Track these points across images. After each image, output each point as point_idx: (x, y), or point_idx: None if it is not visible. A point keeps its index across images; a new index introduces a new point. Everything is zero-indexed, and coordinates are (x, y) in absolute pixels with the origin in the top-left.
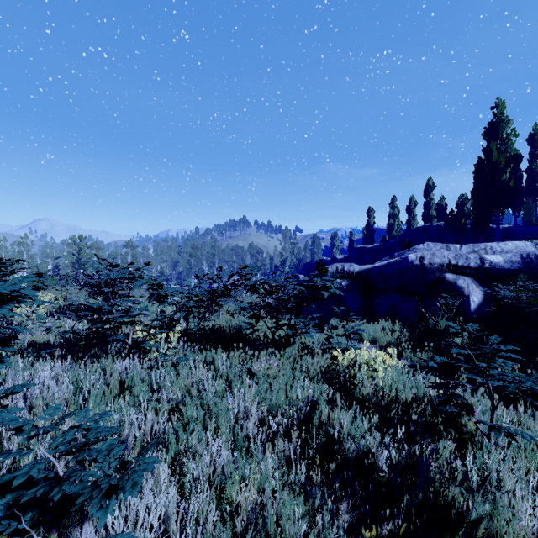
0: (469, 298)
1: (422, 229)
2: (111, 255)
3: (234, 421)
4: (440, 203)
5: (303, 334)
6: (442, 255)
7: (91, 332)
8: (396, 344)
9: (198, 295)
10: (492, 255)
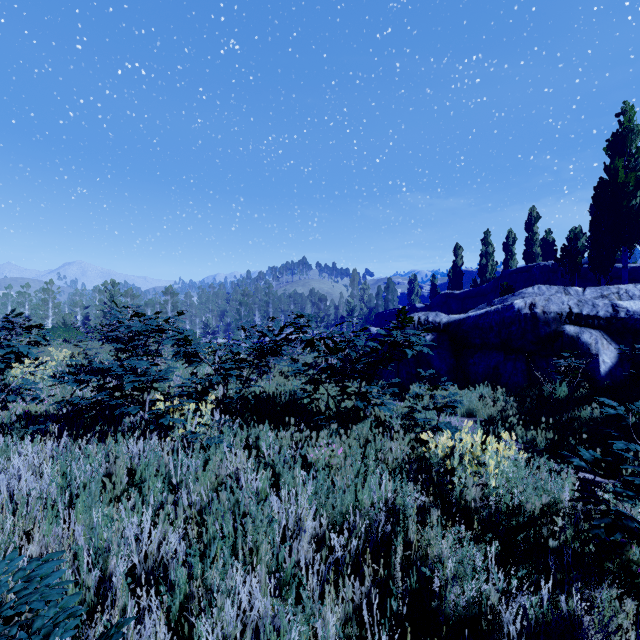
0: (598, 358)
1: (524, 270)
2: (148, 304)
3: (282, 535)
4: (546, 238)
5: (378, 406)
6: (560, 301)
7: (95, 402)
8: (500, 418)
9: (240, 353)
10: (628, 300)
